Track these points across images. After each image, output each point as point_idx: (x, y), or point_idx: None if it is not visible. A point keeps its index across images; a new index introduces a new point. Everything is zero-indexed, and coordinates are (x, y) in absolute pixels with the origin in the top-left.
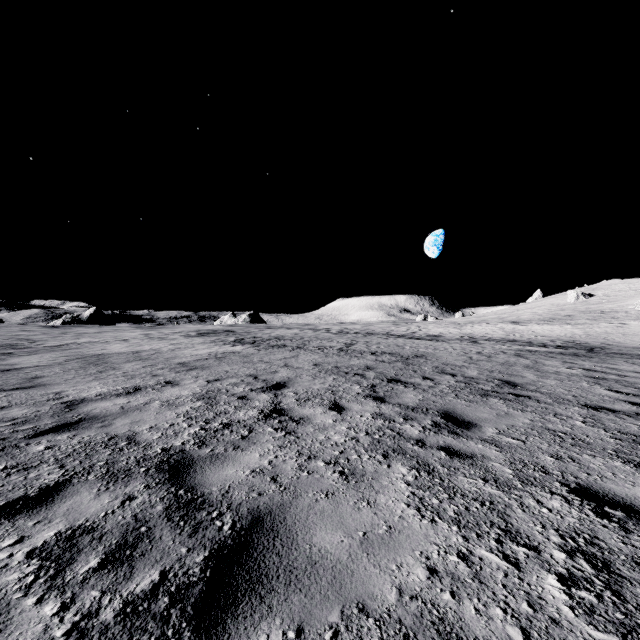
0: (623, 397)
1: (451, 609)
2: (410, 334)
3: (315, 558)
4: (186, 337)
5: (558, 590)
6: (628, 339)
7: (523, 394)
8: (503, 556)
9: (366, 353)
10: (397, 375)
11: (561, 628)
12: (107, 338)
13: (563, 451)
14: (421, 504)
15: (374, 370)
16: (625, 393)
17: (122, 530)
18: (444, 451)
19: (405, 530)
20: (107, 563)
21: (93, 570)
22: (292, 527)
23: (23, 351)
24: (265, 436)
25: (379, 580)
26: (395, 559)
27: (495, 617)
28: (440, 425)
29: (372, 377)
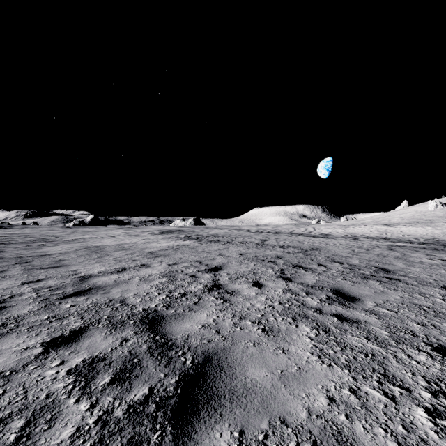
0: None
1: (346, 426)
2: (307, 233)
3: (249, 386)
4: (152, 234)
5: (425, 419)
6: None
7: (394, 278)
8: (383, 393)
9: (276, 246)
10: (299, 262)
11: (428, 445)
12: (102, 235)
13: (427, 320)
14: (321, 353)
15: (282, 258)
16: None
17: (122, 360)
18: (336, 317)
19: (310, 370)
20: (115, 380)
21: (107, 384)
22: (232, 364)
23: (51, 243)
24: (209, 302)
25: (294, 403)
26: (304, 390)
27: (378, 434)
28: (332, 298)
29: (281, 263)
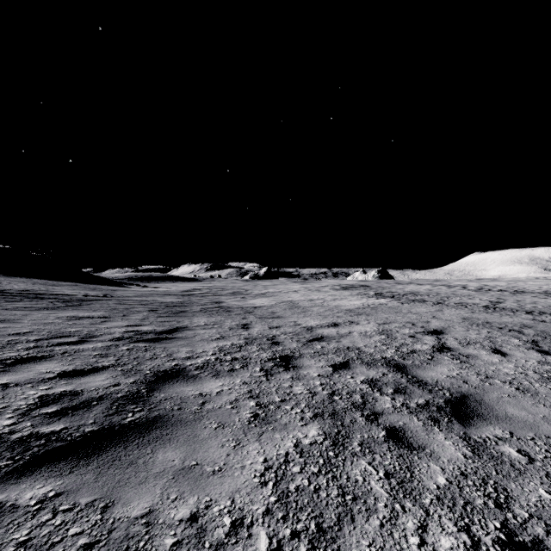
0: None
1: None
2: None
3: (510, 416)
4: (334, 290)
5: None
6: None
7: None
8: None
9: (519, 312)
10: None
11: None
12: (283, 289)
13: None
14: None
15: (533, 328)
16: None
17: (393, 384)
18: None
19: None
20: (397, 392)
21: (393, 392)
22: (489, 403)
23: (248, 296)
24: (445, 361)
25: None
26: None
27: None
28: None
29: (531, 334)
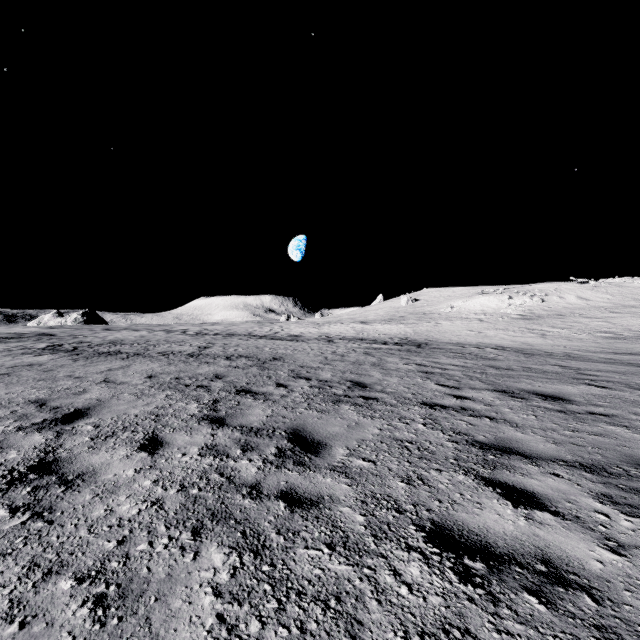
0: (449, 391)
1: None
2: (272, 334)
3: None
4: None
5: None
6: (442, 336)
7: (372, 396)
8: None
9: (220, 358)
10: (249, 384)
11: None
12: None
13: (412, 469)
14: None
15: (223, 379)
16: (449, 386)
17: None
18: (284, 500)
19: None
20: None
21: None
22: None
23: None
24: None
25: None
26: None
27: None
28: (285, 453)
29: (218, 389)
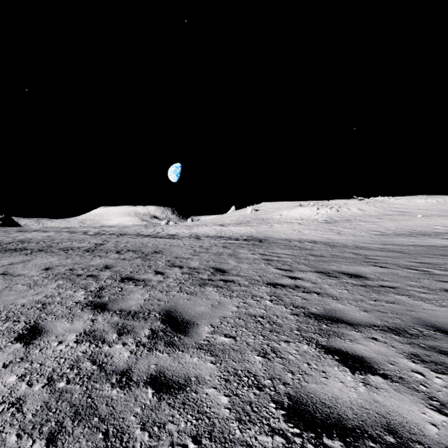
0: (285, 273)
1: None
2: (155, 234)
3: None
4: None
5: None
6: (275, 234)
7: (230, 279)
8: None
9: (111, 252)
10: (132, 272)
11: None
12: None
13: (266, 342)
14: None
15: (111, 269)
16: (285, 270)
17: None
18: (153, 386)
19: None
20: None
21: None
22: None
23: None
24: None
25: None
26: None
27: None
28: (158, 334)
29: (106, 277)
